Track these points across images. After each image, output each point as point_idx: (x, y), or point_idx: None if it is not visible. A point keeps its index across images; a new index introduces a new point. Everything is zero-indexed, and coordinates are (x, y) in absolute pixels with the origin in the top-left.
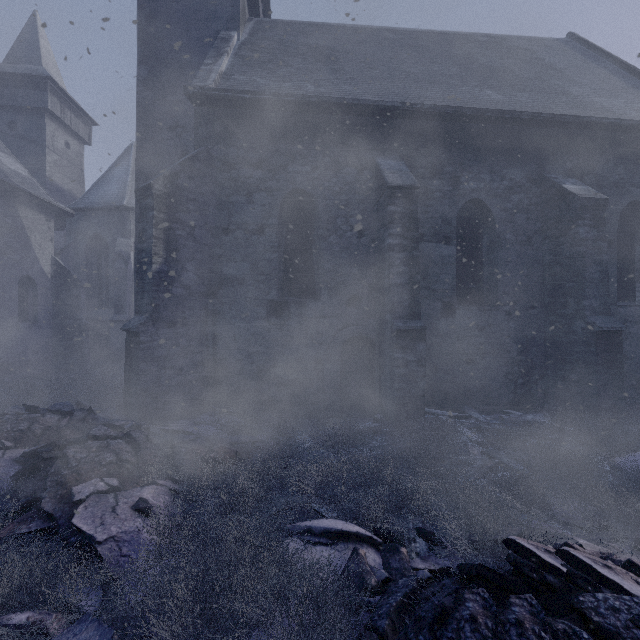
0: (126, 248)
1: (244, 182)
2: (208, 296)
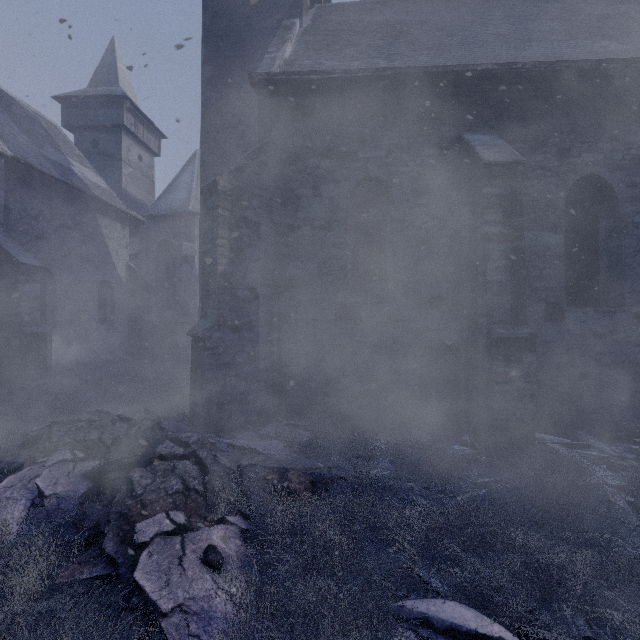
0: (191, 252)
1: (310, 174)
2: (273, 298)
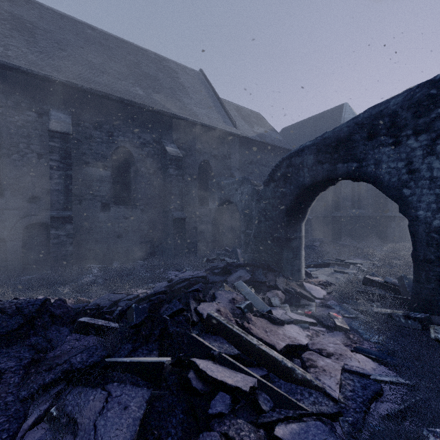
0: None
1: None
2: None
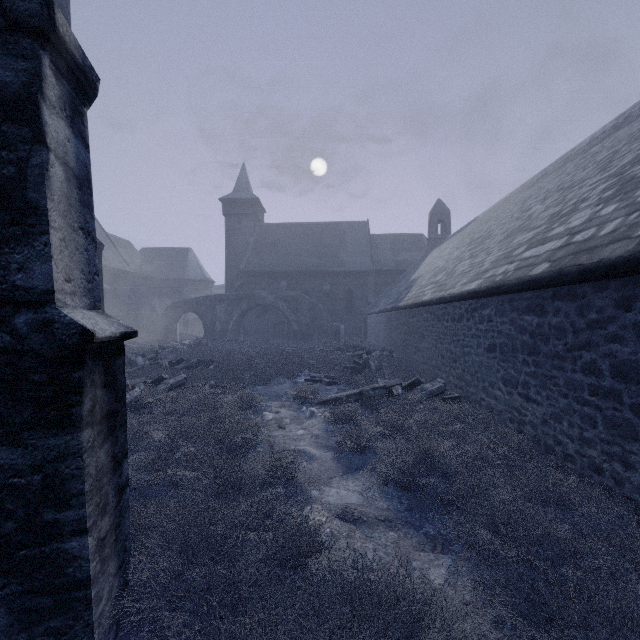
0: None
1: None
2: None
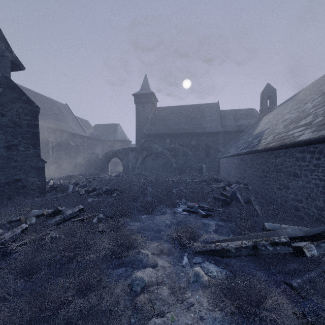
0: None
1: None
2: None
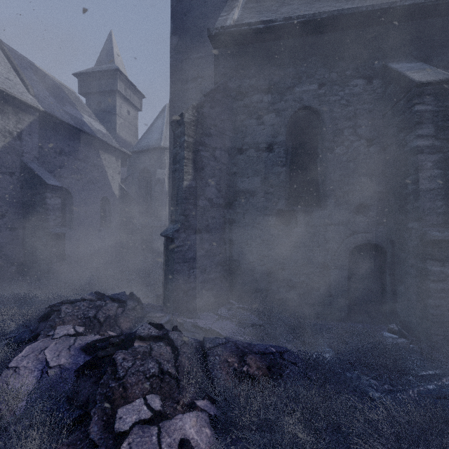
0: (162, 176)
1: (255, 107)
2: (225, 207)
